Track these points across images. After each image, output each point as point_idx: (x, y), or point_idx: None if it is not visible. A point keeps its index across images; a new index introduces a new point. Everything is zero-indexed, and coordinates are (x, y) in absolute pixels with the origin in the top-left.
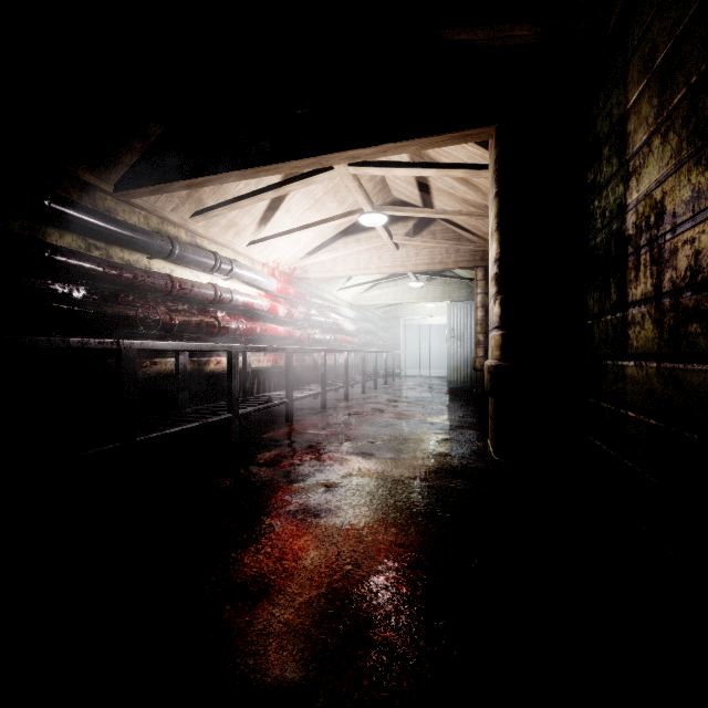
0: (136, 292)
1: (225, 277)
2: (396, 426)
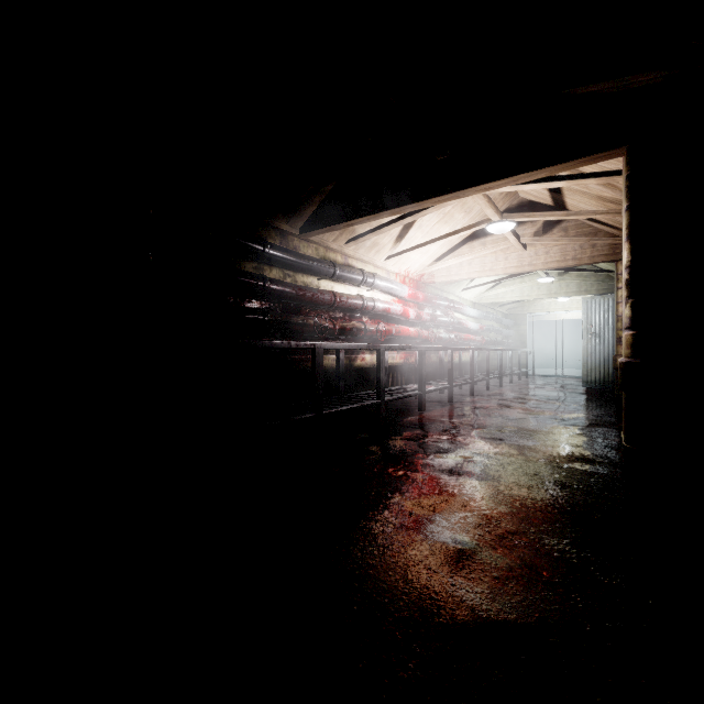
0: (311, 306)
1: (367, 288)
2: (524, 420)
